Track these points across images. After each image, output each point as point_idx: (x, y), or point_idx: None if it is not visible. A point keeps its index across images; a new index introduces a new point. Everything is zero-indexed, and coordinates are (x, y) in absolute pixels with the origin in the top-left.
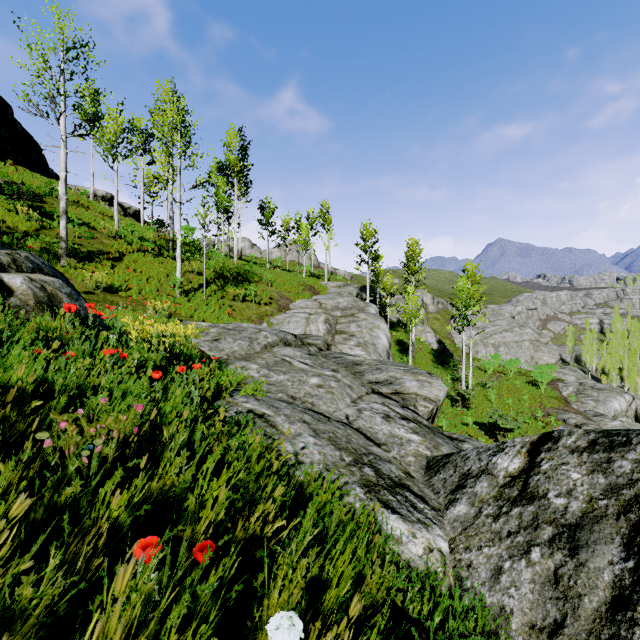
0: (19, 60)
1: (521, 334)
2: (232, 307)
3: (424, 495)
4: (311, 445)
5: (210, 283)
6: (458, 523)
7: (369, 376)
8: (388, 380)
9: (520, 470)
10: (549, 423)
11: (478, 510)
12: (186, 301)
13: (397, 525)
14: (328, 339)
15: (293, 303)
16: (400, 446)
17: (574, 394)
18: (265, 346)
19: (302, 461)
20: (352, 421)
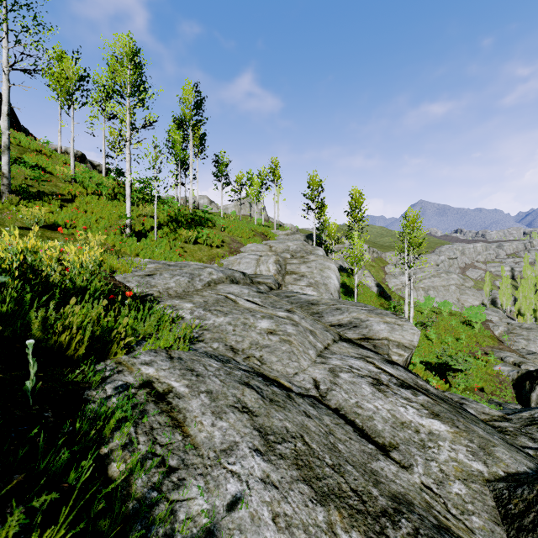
0: None
1: (448, 279)
2: (184, 249)
3: None
4: (255, 486)
5: (163, 226)
6: None
7: (329, 317)
8: (352, 322)
9: None
10: (488, 361)
11: None
12: (135, 241)
13: None
14: (278, 279)
15: (244, 247)
16: (423, 451)
17: (505, 333)
18: (208, 283)
19: None
20: (325, 392)
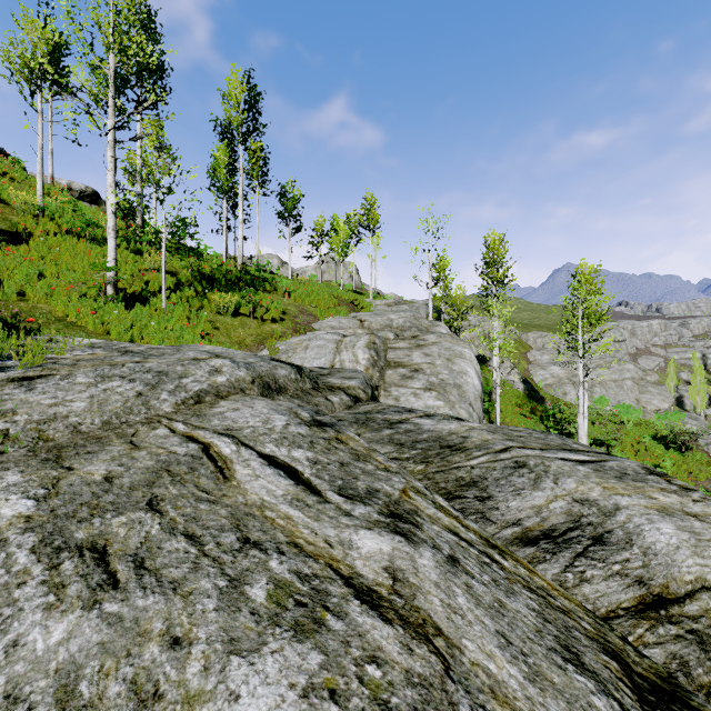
0: None
1: (620, 371)
2: (214, 323)
3: None
4: None
5: (183, 286)
6: None
7: (509, 501)
8: (581, 520)
9: None
10: None
11: None
12: (121, 309)
13: None
14: (373, 377)
15: (319, 321)
16: None
17: None
18: (197, 396)
19: None
20: None
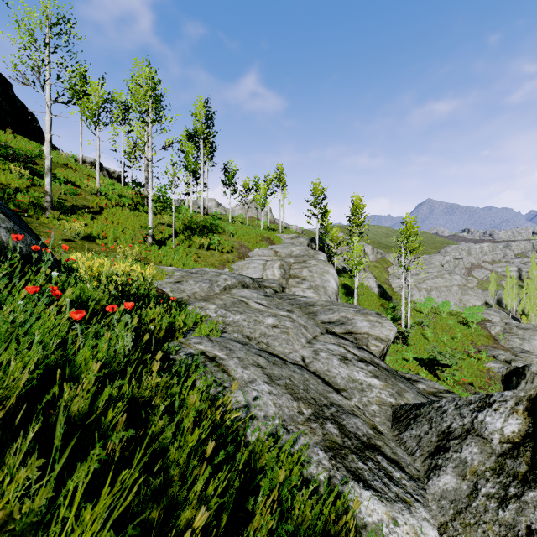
0: (8, 34)
1: (450, 280)
2: (198, 254)
3: (398, 459)
4: (265, 394)
5: (179, 234)
6: (447, 502)
7: (322, 316)
8: (340, 320)
9: (522, 435)
10: (481, 359)
11: (473, 486)
12: (156, 249)
13: (372, 507)
14: (283, 283)
15: (252, 251)
16: (361, 392)
17: (501, 333)
18: (224, 288)
19: (254, 415)
20: (308, 363)
